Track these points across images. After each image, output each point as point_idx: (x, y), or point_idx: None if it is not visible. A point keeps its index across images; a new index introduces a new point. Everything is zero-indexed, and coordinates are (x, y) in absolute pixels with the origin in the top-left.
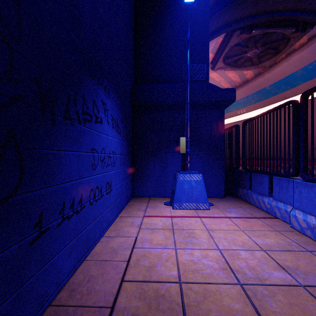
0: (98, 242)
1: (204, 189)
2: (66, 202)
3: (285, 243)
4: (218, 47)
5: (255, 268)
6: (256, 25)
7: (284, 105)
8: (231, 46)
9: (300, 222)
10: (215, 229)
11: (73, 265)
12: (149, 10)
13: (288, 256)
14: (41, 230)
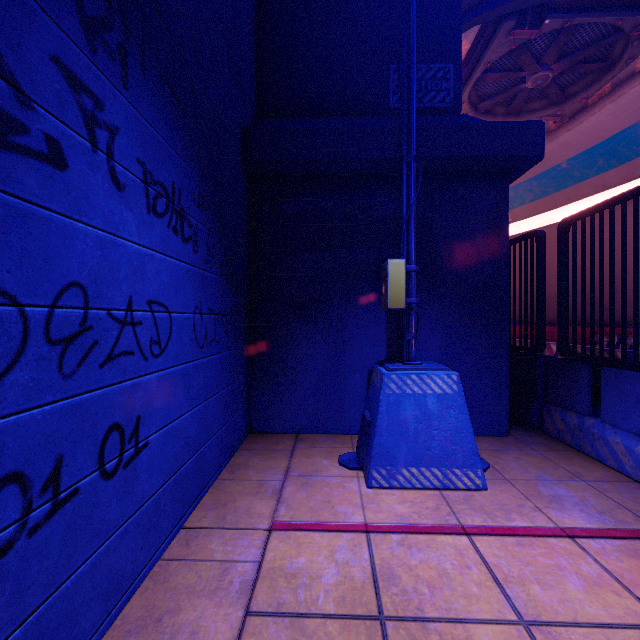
0: None
1: (466, 422)
2: None
3: None
4: None
5: None
6: (555, 6)
7: None
8: (491, 61)
9: None
10: (554, 622)
11: None
12: None
13: None
14: None
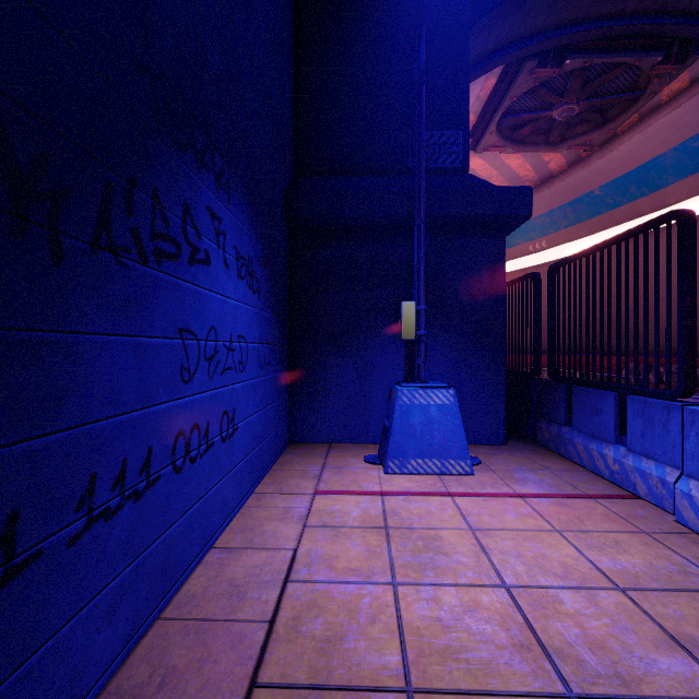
0: (200, 564)
1: (459, 425)
2: (102, 472)
3: (671, 567)
4: (486, 99)
5: (605, 645)
6: (575, 47)
7: (656, 223)
8: (517, 95)
9: None
10: (490, 529)
11: (124, 640)
12: (329, 5)
13: (685, 605)
14: (14, 563)
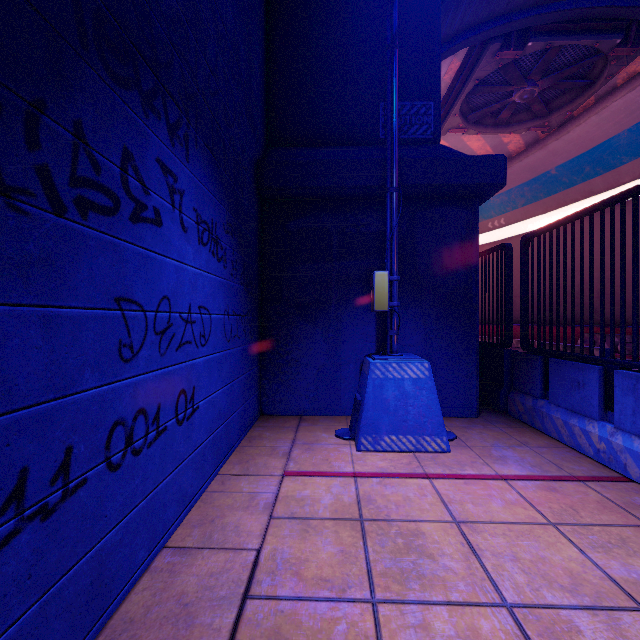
0: (146, 571)
1: (435, 400)
2: None
3: None
4: (450, 82)
5: None
6: (537, 30)
7: None
8: (480, 78)
9: None
10: (476, 521)
11: None
12: None
13: None
14: None
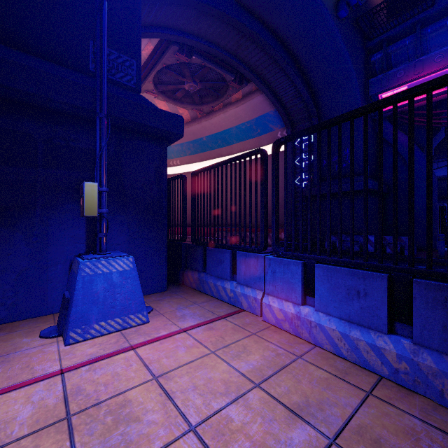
0: None
1: (138, 285)
2: None
3: (272, 353)
4: (147, 58)
5: (266, 446)
6: (198, 51)
7: (251, 154)
8: (166, 64)
9: (276, 313)
10: (170, 371)
11: None
12: None
13: (287, 380)
14: None
